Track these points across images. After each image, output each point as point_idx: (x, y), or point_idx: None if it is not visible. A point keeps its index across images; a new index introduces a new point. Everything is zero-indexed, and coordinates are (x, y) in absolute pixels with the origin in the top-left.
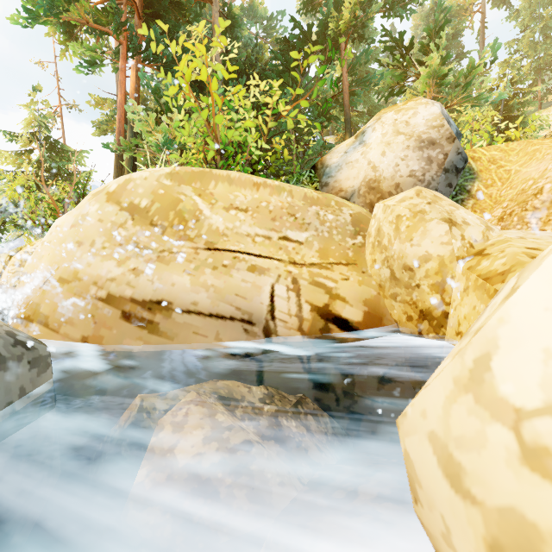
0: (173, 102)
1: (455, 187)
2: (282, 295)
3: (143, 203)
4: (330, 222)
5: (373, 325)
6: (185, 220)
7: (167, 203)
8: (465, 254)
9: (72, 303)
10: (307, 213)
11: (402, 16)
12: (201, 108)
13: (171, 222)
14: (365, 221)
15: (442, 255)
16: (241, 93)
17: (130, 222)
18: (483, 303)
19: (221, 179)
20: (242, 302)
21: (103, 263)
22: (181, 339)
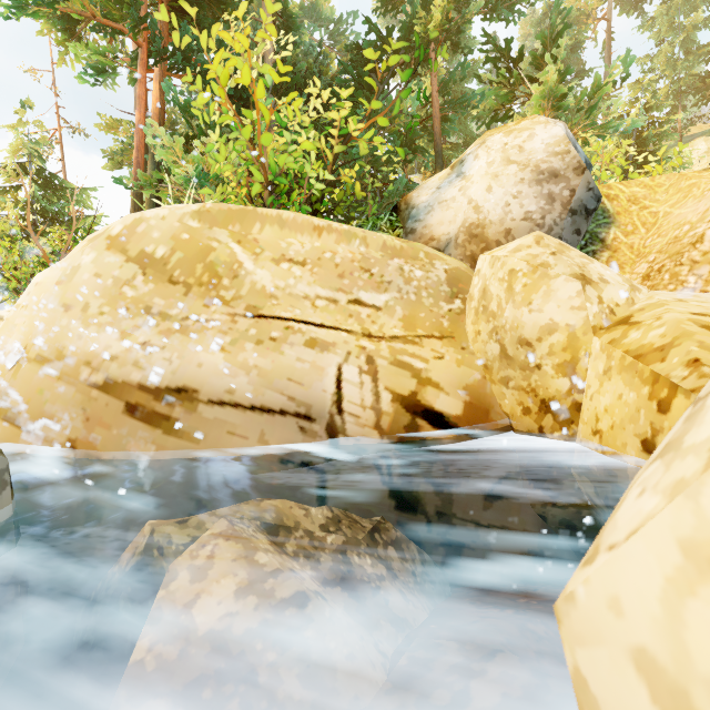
0: (205, 116)
1: (585, 235)
2: (353, 379)
3: (159, 251)
4: (418, 281)
5: (476, 420)
6: (218, 276)
7: (194, 252)
8: (603, 322)
9: (55, 391)
10: (387, 268)
11: (508, 20)
12: (243, 125)
13: (198, 278)
14: (465, 279)
15: (572, 324)
16: (296, 103)
17: (140, 277)
18: (633, 390)
19: (269, 221)
20: (297, 389)
21: (100, 335)
22: (210, 442)
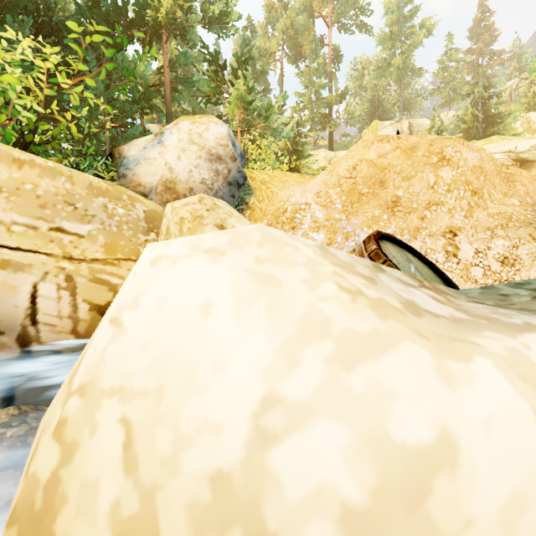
0: None
1: (238, 198)
2: (50, 295)
3: None
4: (121, 217)
5: None
6: None
7: None
8: None
9: None
10: (92, 204)
11: (219, 37)
12: None
13: None
14: (159, 218)
15: None
16: None
17: None
18: None
19: None
20: None
21: None
22: None
